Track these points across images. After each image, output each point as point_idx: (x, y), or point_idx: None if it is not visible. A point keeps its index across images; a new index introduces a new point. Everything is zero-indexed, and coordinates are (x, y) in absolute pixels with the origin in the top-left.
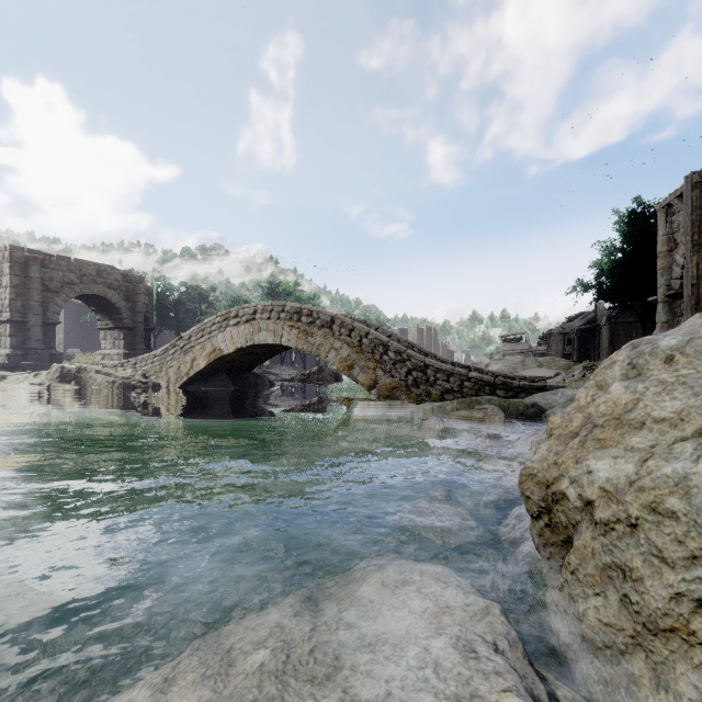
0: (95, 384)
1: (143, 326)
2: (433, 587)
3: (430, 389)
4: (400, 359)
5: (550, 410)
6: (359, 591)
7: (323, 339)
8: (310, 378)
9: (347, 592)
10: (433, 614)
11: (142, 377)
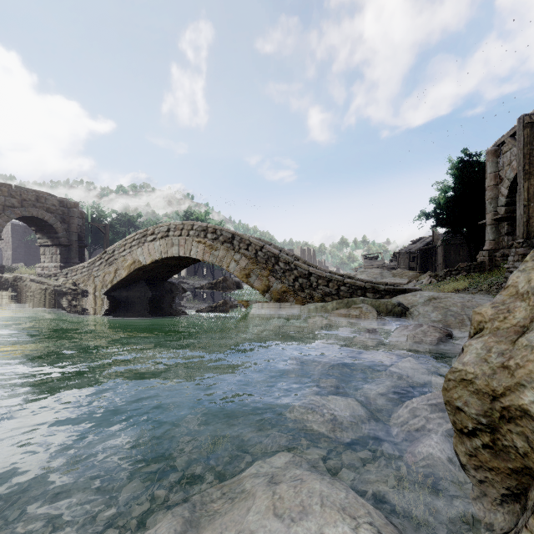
0: (30, 291)
1: (77, 243)
2: (340, 529)
3: (313, 293)
4: (289, 268)
5: (413, 308)
6: (245, 525)
7: (225, 252)
8: (217, 286)
9: (232, 520)
10: None
11: (72, 285)
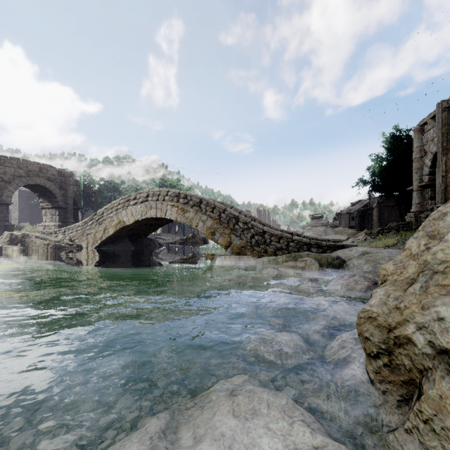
0: (35, 246)
1: (72, 206)
2: (281, 424)
3: (267, 248)
4: (247, 227)
5: (349, 261)
6: (212, 423)
7: (194, 214)
8: (187, 242)
9: (202, 421)
10: None
11: (69, 241)
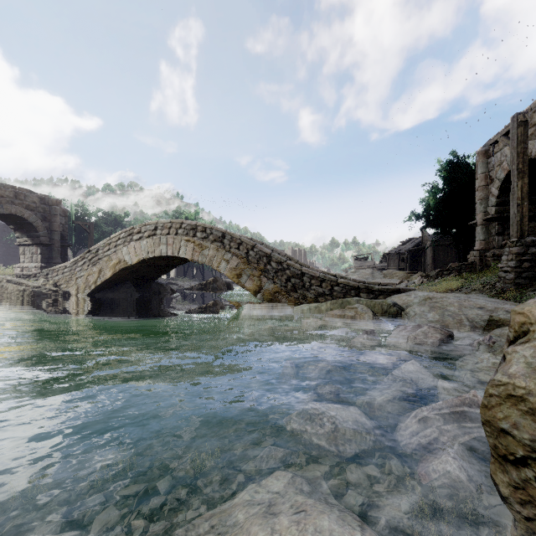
0: (7, 292)
1: (59, 243)
2: None
3: (306, 293)
4: (281, 268)
5: (409, 308)
6: None
7: (215, 251)
8: (207, 287)
9: None
10: None
11: (53, 286)
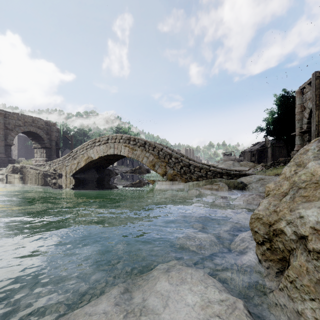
0: (30, 174)
1: (55, 147)
2: (199, 287)
3: (191, 176)
4: (177, 161)
5: (249, 185)
6: (155, 288)
7: (140, 152)
8: (135, 172)
9: (148, 287)
10: (201, 308)
11: (53, 171)
